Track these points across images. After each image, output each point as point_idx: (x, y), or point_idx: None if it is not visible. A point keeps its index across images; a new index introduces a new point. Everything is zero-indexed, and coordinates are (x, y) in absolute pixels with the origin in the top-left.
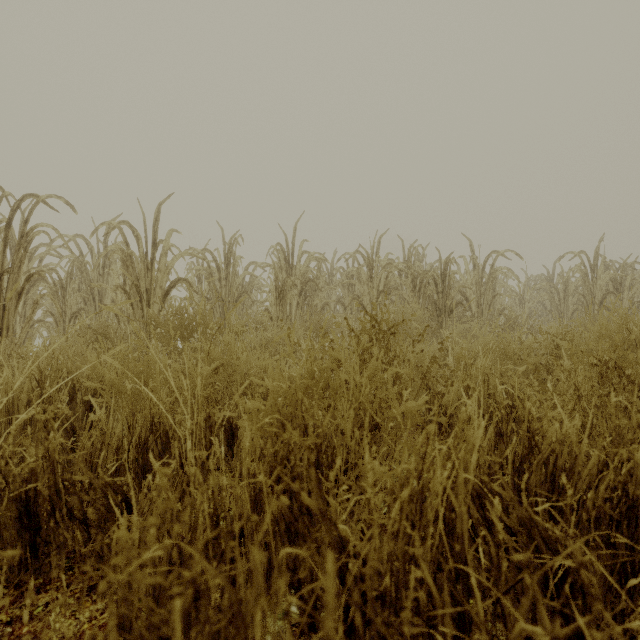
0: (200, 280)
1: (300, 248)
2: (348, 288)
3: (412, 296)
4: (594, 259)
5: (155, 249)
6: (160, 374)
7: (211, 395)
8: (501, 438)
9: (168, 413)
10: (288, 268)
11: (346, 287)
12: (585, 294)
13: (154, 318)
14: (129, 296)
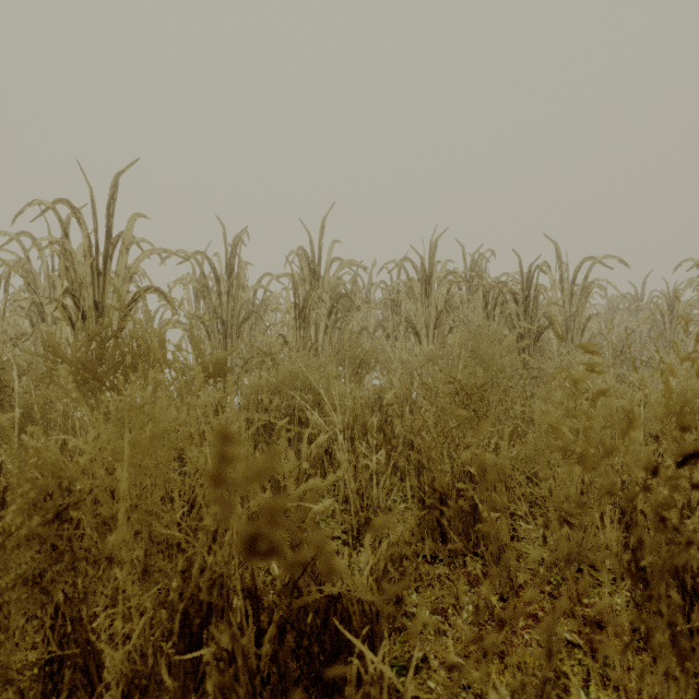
0: (198, 297)
1: (329, 252)
2: (392, 308)
3: (483, 317)
4: None
5: (110, 242)
6: None
7: None
8: None
9: None
10: (313, 279)
11: (389, 307)
12: None
13: (51, 346)
14: (69, 313)
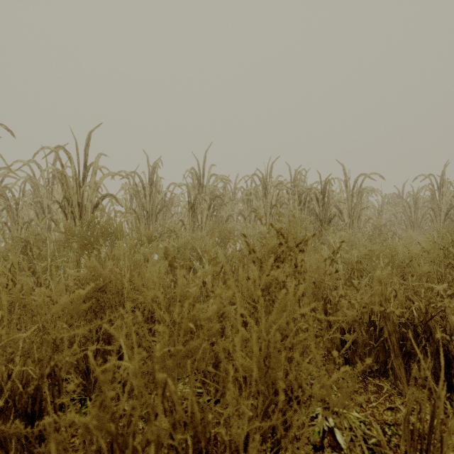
0: (131, 197)
1: (209, 171)
2: (247, 203)
3: (298, 209)
4: (440, 180)
5: (86, 169)
6: (21, 299)
7: (56, 341)
8: (410, 358)
9: (1, 363)
10: (200, 187)
11: (246, 202)
12: (433, 208)
13: (68, 228)
14: (64, 209)
